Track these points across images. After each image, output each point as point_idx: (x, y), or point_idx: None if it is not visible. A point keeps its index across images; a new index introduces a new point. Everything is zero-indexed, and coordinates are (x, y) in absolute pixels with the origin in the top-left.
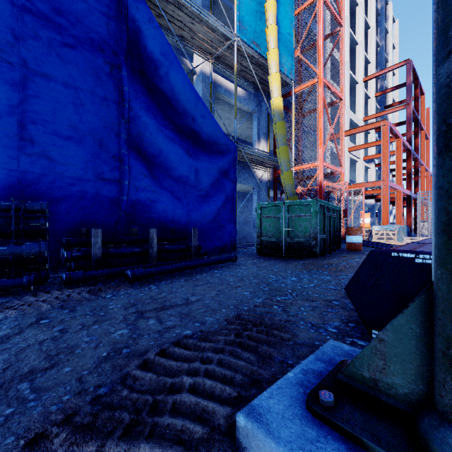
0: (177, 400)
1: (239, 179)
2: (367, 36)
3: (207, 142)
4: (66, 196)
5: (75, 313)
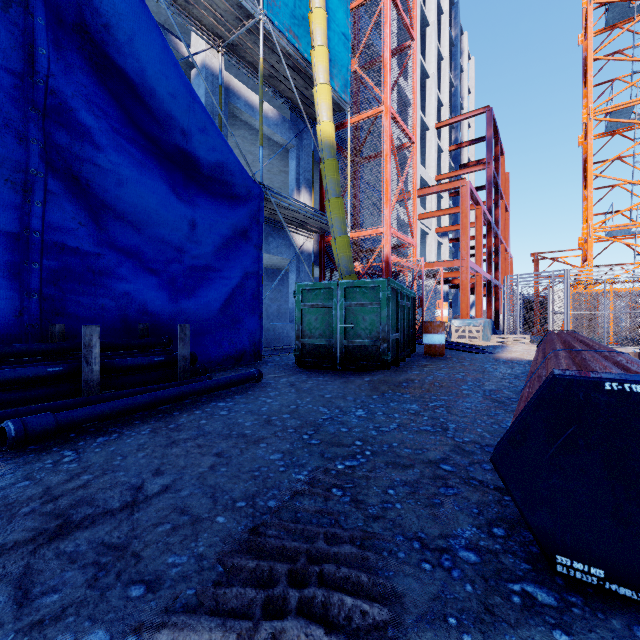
0: None
1: (267, 246)
2: (440, 70)
3: (211, 177)
4: None
5: None
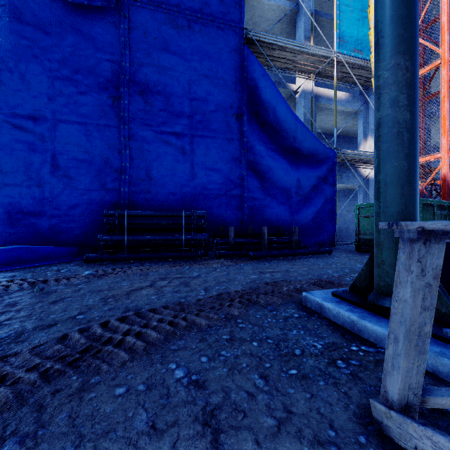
0: (281, 291)
1: (341, 179)
2: None
3: (307, 155)
4: (212, 206)
5: (229, 269)
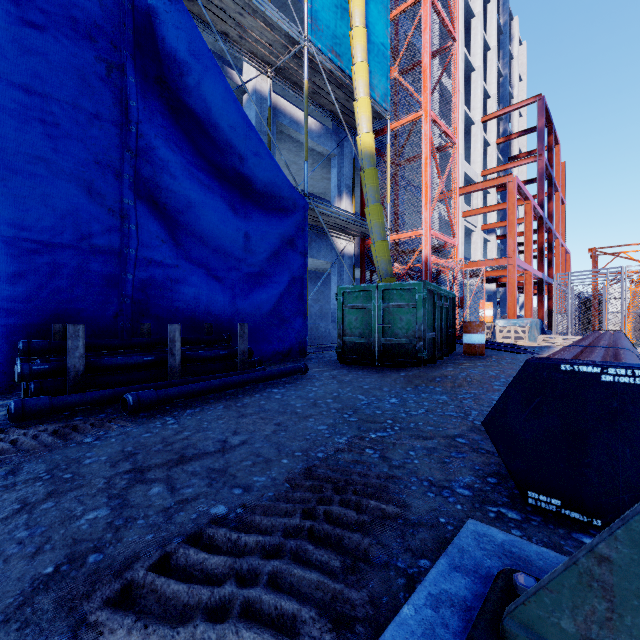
0: None
1: (311, 251)
2: (486, 60)
3: (263, 193)
4: (27, 272)
5: (18, 476)
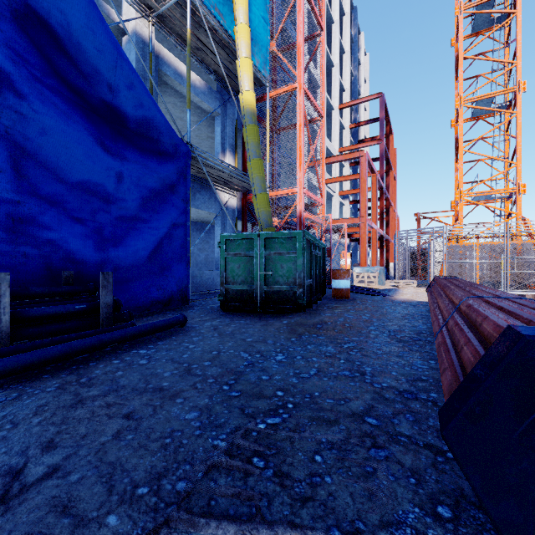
0: None
1: (195, 201)
2: (342, 61)
3: (139, 133)
4: None
5: None
